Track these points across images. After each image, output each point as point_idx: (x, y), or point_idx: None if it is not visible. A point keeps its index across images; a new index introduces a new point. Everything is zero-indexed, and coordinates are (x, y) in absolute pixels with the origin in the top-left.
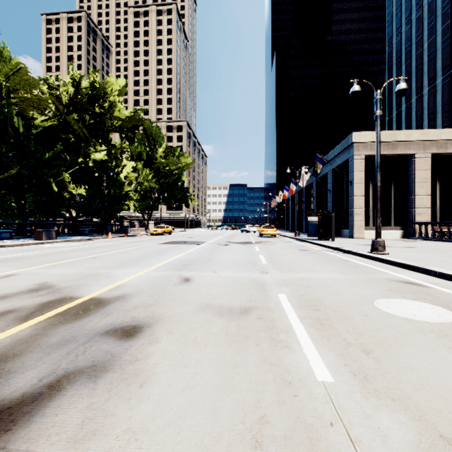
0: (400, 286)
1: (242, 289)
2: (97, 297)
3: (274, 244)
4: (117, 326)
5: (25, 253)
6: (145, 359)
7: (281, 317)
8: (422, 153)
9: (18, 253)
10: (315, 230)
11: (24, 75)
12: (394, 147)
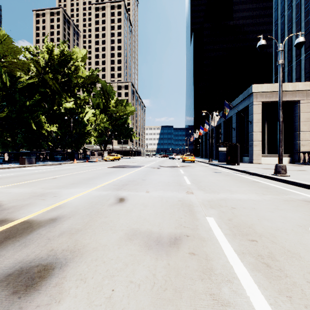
0: None
1: (171, 211)
2: (30, 220)
3: (194, 168)
4: (25, 266)
5: (5, 174)
6: None
7: (216, 252)
8: (305, 100)
9: (0, 174)
10: (224, 157)
11: (9, 43)
12: (283, 95)
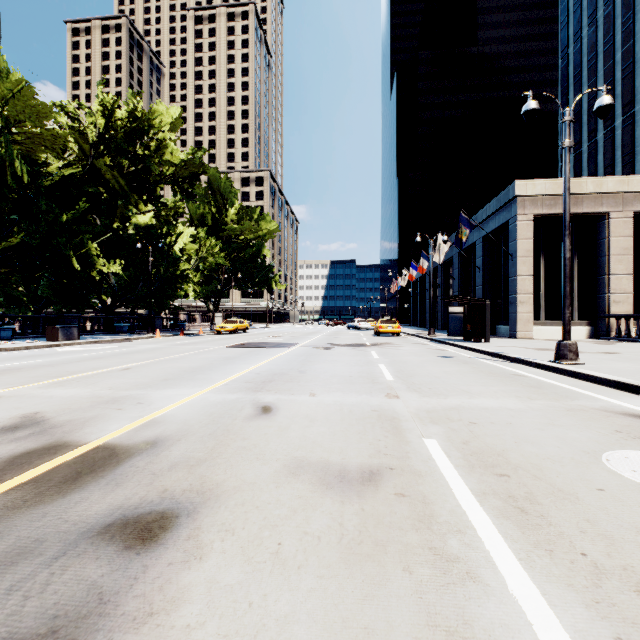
0: (630, 423)
1: (360, 429)
2: (110, 444)
3: (399, 348)
4: (130, 513)
5: (26, 362)
6: (167, 611)
7: (440, 493)
8: (621, 211)
9: (16, 361)
10: (459, 326)
11: (29, 97)
12: (578, 202)
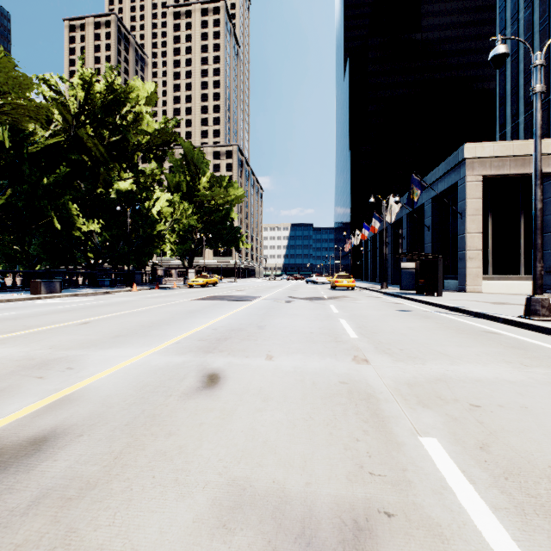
0: None
1: (328, 417)
2: None
3: (356, 301)
4: None
5: None
6: None
7: None
8: None
9: None
10: (411, 281)
11: (9, 67)
12: (525, 163)
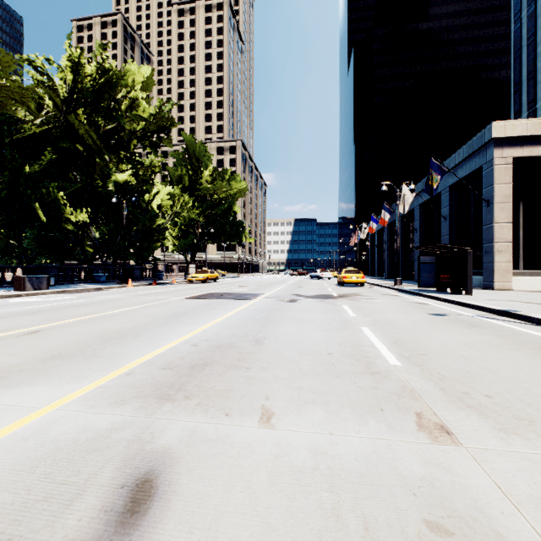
0: None
1: None
2: None
3: (371, 300)
4: None
5: None
6: None
7: None
8: None
9: None
10: (431, 277)
11: None
12: None
